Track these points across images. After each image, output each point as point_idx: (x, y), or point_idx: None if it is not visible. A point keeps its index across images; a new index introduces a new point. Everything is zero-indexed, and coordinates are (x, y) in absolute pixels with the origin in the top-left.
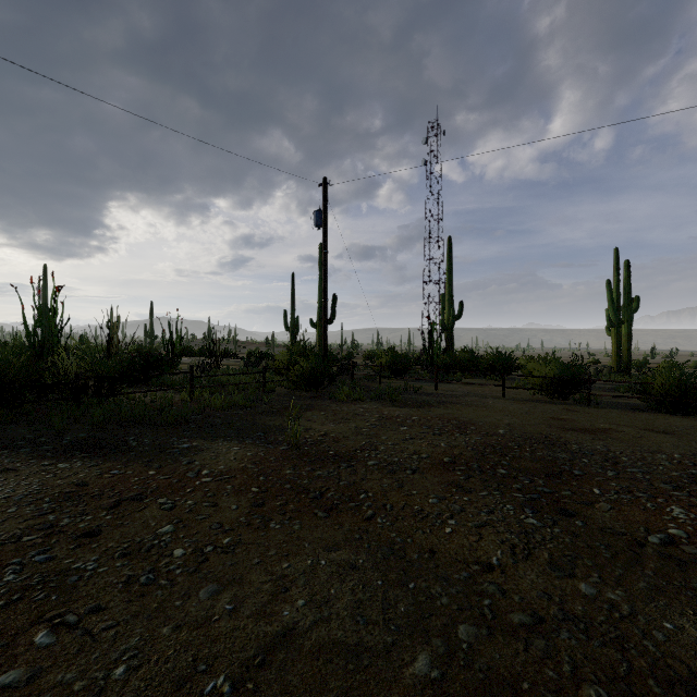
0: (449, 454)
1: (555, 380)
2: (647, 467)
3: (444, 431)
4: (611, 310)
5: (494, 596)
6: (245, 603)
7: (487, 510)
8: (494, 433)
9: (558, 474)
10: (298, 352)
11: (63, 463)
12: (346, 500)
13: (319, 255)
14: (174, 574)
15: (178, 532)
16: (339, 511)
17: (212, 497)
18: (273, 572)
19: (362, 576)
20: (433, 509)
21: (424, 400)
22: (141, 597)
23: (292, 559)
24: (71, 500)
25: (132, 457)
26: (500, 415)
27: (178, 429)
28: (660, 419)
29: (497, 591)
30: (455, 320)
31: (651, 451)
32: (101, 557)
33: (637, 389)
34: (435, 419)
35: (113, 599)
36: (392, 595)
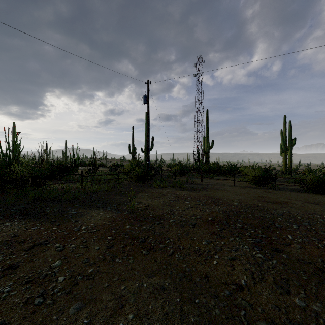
0: (211, 216)
1: (259, 177)
2: (312, 222)
3: (207, 203)
4: (282, 144)
5: (247, 308)
6: (96, 317)
7: (234, 249)
8: (232, 204)
9: (268, 227)
10: (135, 164)
11: (8, 223)
12: (158, 243)
13: (145, 118)
14: (56, 295)
15: (63, 265)
16: (154, 250)
17: (85, 242)
18: (115, 293)
19: (167, 295)
20: (206, 248)
21: (196, 187)
22: (32, 313)
23: (127, 283)
24: (7, 245)
25: (45, 219)
26: (233, 195)
27: (72, 203)
28: (310, 196)
29: (247, 305)
30: (210, 149)
31: (312, 213)
32: (14, 284)
33: (298, 181)
34: (202, 197)
35: (14, 316)
36: (186, 308)
